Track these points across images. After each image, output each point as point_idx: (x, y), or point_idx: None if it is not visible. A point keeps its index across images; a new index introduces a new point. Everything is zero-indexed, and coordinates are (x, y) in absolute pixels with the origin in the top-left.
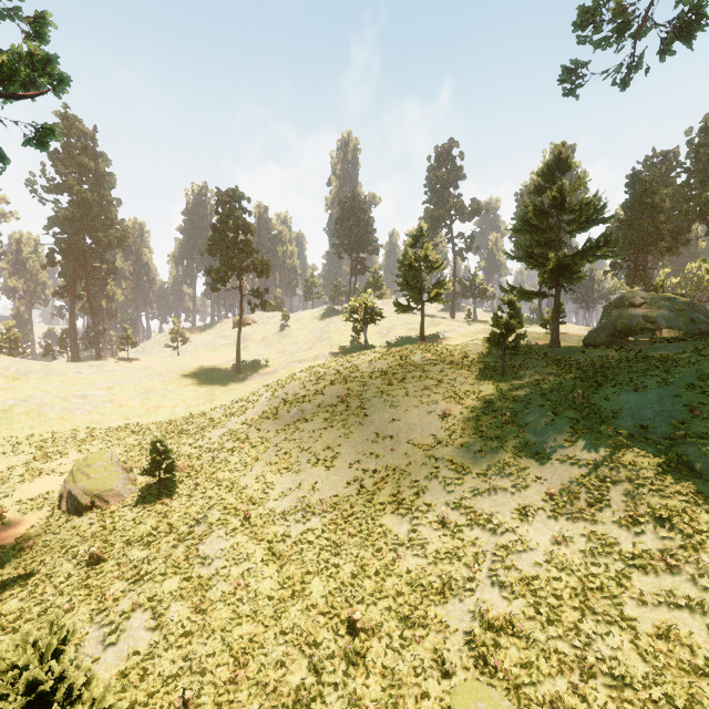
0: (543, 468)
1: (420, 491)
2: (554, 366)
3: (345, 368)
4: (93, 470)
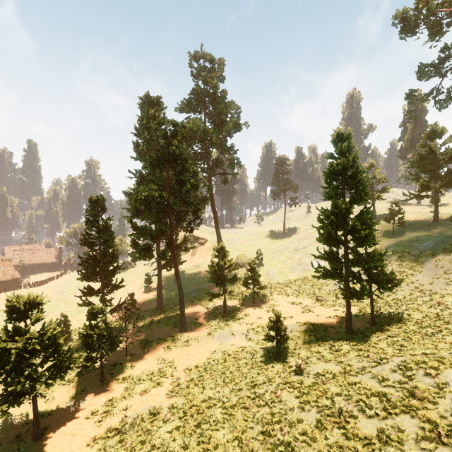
0: None
1: None
2: (418, 231)
3: None
4: (242, 258)
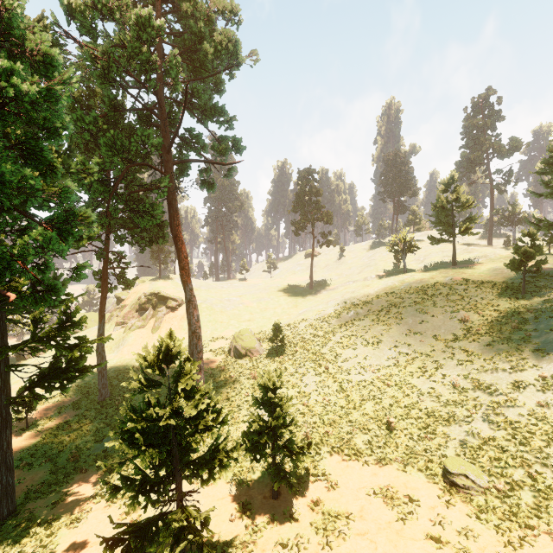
0: (541, 359)
1: (439, 367)
2: None
3: (387, 286)
4: (244, 337)
